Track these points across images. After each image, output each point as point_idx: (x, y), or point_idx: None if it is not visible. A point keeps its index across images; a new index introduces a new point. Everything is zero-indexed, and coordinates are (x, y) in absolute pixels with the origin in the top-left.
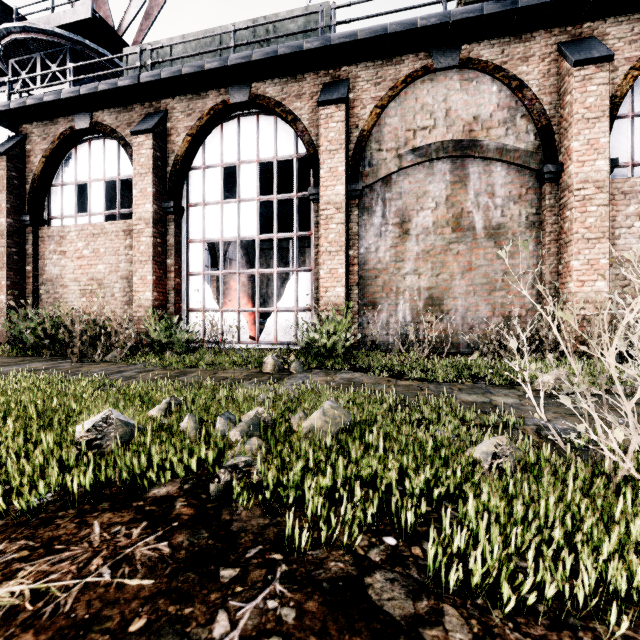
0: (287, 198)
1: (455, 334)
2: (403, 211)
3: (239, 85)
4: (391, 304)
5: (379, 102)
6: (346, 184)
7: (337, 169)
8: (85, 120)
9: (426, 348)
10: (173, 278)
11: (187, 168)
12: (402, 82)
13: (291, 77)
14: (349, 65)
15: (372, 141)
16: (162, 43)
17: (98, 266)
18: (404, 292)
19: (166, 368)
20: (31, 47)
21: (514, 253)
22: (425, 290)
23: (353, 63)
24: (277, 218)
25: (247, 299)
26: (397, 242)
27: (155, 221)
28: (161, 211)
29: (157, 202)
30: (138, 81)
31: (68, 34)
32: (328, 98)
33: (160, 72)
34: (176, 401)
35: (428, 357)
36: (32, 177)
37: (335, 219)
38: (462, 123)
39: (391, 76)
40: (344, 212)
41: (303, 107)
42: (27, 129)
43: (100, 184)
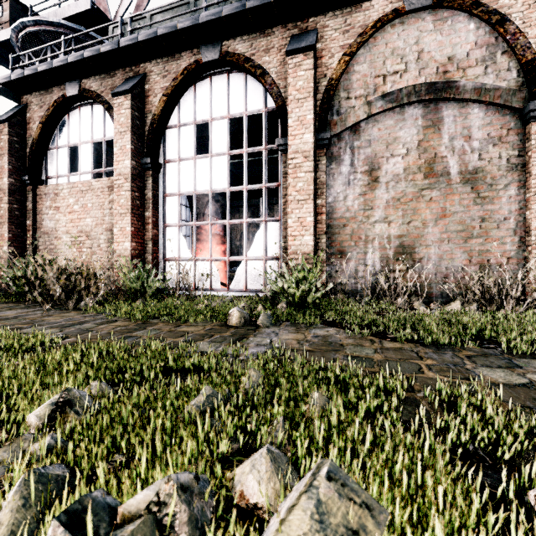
0: (257, 159)
1: (428, 283)
2: (372, 159)
3: (210, 44)
4: (360, 252)
5: (348, 49)
6: (314, 132)
7: (305, 117)
8: (74, 87)
9: (400, 298)
10: (150, 229)
11: (163, 127)
12: (372, 27)
13: (260, 32)
14: (317, 15)
15: (340, 90)
16: (143, 15)
17: (86, 219)
18: (373, 240)
19: (130, 318)
20: (43, 38)
21: (493, 198)
22: (395, 238)
23: (321, 13)
24: (249, 178)
25: (223, 250)
26: (366, 190)
27: (133, 176)
28: (139, 167)
29: (135, 158)
30: (118, 46)
31: (72, 25)
32: (296, 47)
33: (137, 35)
34: (69, 399)
35: (402, 308)
36: (31, 141)
37: (303, 167)
38: (436, 65)
39: (360, 22)
40: (312, 160)
41: (271, 61)
42: (27, 99)
43: (88, 146)
